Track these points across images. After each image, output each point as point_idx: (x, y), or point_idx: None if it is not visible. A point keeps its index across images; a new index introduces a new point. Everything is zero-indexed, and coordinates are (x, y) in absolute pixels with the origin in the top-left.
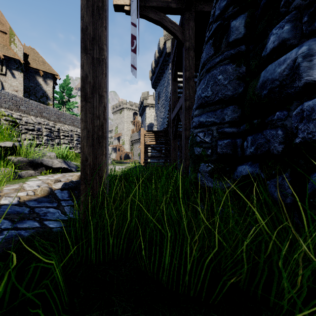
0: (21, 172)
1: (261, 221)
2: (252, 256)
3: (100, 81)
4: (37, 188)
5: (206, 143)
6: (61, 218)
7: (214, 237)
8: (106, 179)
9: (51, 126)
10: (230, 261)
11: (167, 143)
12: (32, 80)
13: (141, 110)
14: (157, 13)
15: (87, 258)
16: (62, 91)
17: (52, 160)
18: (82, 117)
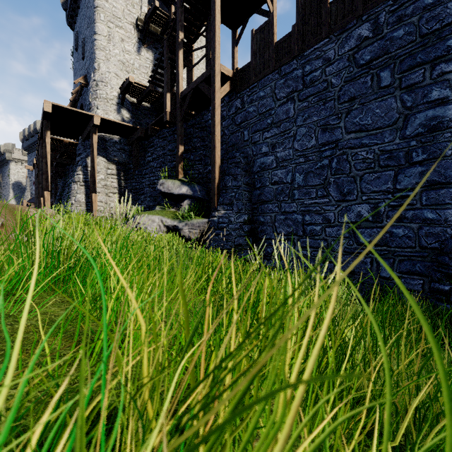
0: None
1: None
2: None
3: None
4: None
5: None
6: None
7: None
8: None
9: None
10: None
11: None
12: None
13: (1, 161)
14: None
15: None
16: None
17: None
18: None
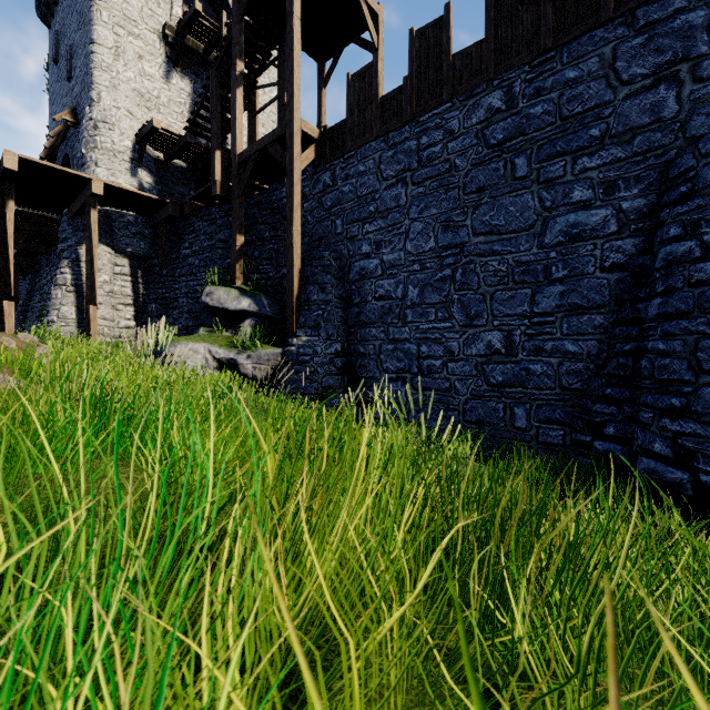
0: None
1: None
2: None
3: None
4: None
5: None
6: None
7: None
8: None
9: None
10: None
11: None
12: None
13: None
14: None
15: None
16: None
17: None
18: None
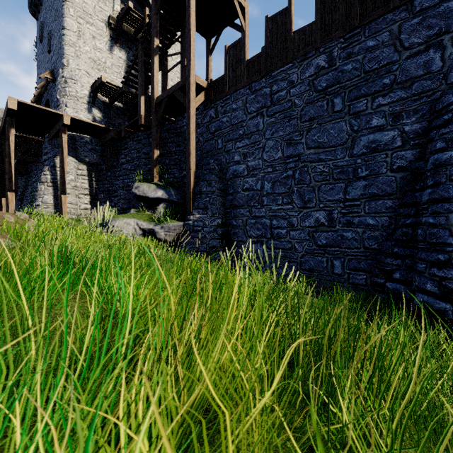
0: None
1: None
2: None
3: None
4: None
5: None
6: None
7: None
8: None
9: None
10: None
11: None
12: None
13: None
14: None
15: None
16: None
17: None
18: None
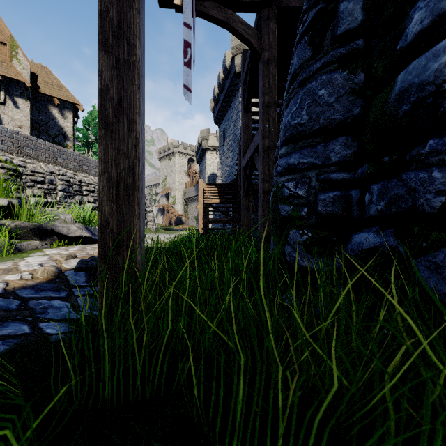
0: (21, 243)
1: (420, 339)
2: (404, 407)
3: (130, 97)
4: (38, 268)
5: (298, 198)
6: (71, 317)
7: (318, 354)
8: (140, 256)
9: (69, 176)
10: (360, 414)
11: (236, 202)
12: (44, 112)
13: (200, 155)
14: (222, 10)
15: (99, 396)
16: (87, 128)
17: (68, 225)
18: (100, 154)
